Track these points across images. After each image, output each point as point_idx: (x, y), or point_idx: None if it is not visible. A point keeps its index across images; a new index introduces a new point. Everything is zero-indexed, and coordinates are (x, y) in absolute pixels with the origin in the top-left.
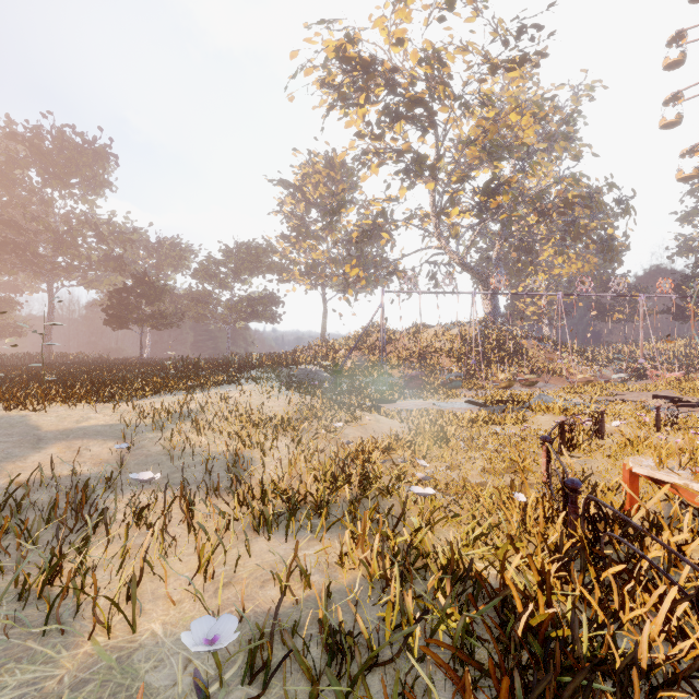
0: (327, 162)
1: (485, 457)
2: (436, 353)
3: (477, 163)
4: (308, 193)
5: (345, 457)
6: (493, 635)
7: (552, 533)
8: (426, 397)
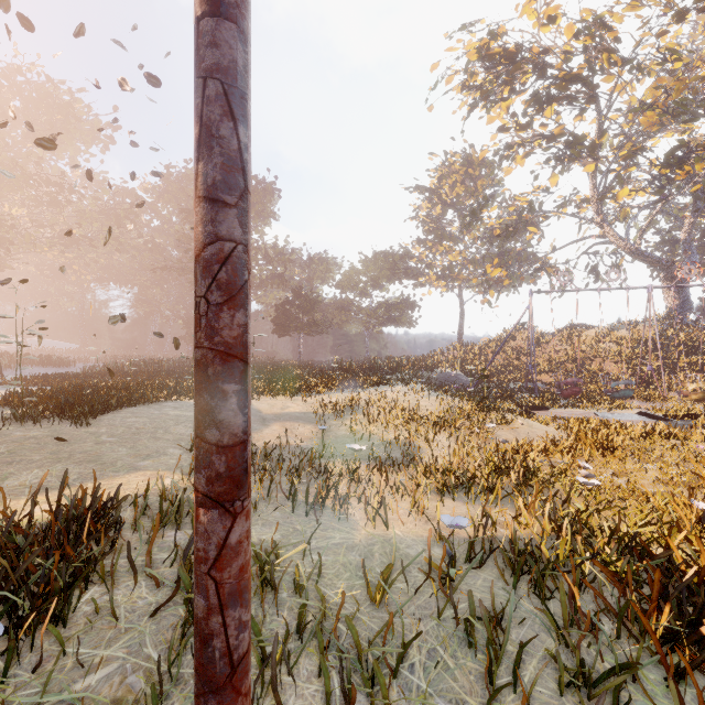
0: (464, 160)
1: (660, 468)
2: (597, 357)
3: (656, 129)
4: (444, 195)
5: (503, 453)
6: None
7: None
8: (585, 406)
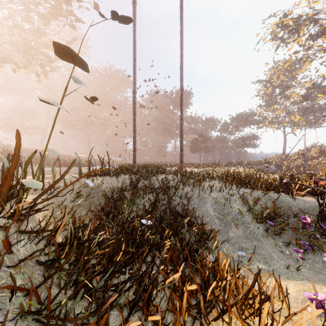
0: (284, 63)
1: None
2: None
3: None
4: (273, 82)
5: None
6: None
7: None
8: None
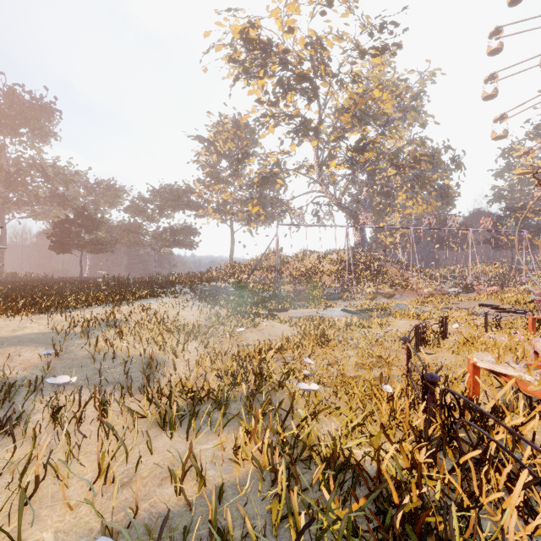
0: (234, 123)
1: (358, 354)
2: (318, 272)
3: (350, 127)
4: (219, 147)
5: (245, 357)
6: (371, 522)
7: (415, 419)
8: (311, 306)
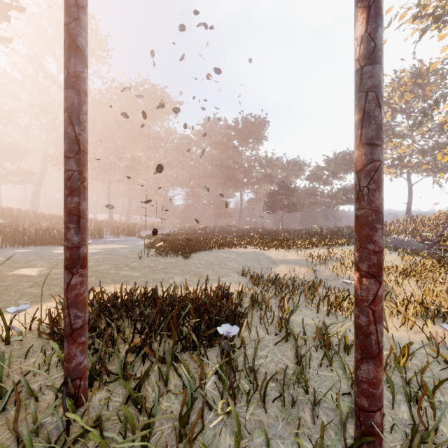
0: (412, 73)
1: None
2: None
3: None
4: (394, 104)
5: None
6: None
7: None
8: None
